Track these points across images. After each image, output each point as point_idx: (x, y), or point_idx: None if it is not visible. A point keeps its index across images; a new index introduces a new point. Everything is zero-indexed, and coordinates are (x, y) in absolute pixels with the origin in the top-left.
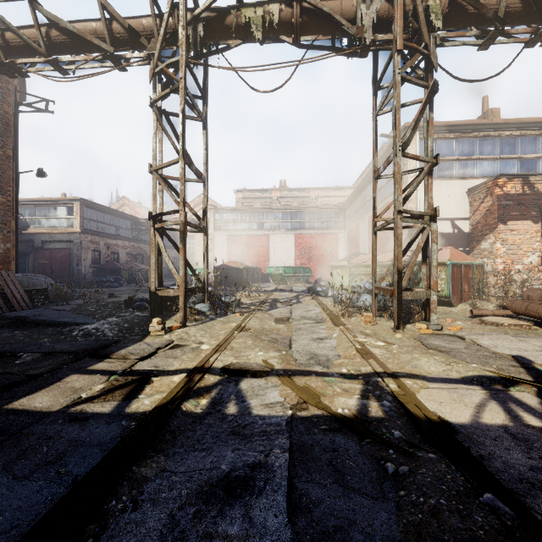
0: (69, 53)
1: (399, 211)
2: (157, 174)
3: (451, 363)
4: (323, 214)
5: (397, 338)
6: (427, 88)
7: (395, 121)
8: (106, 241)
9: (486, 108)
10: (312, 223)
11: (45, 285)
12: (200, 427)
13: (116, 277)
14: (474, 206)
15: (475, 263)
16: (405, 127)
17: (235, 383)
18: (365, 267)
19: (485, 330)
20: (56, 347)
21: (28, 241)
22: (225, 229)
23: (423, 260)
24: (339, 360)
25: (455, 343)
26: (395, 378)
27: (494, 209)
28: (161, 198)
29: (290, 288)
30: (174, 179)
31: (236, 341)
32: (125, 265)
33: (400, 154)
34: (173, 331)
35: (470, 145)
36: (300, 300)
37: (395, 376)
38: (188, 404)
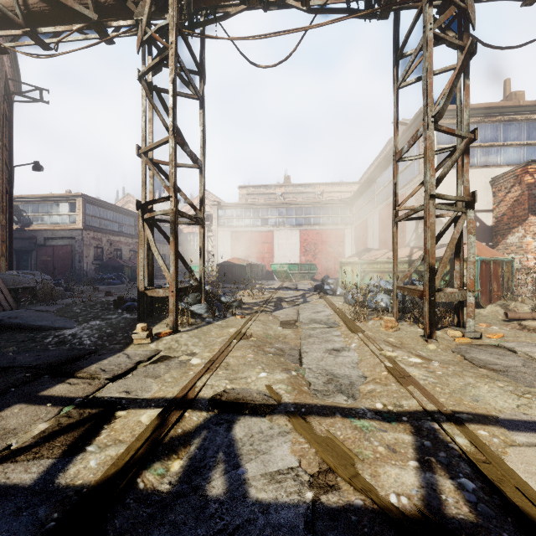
0: (51, 25)
1: (431, 195)
2: (145, 157)
3: (526, 395)
4: (329, 209)
5: (430, 349)
6: (462, 49)
7: (427, 86)
8: (108, 238)
9: (508, 92)
10: (317, 218)
11: (33, 283)
12: (158, 532)
13: (118, 274)
14: (499, 196)
15: (504, 259)
16: (421, 111)
17: (227, 426)
18: (378, 263)
19: (534, 339)
20: (17, 360)
21: (31, 238)
22: (229, 226)
23: (455, 255)
24: (367, 385)
25: (506, 358)
26: (458, 423)
27: (524, 199)
28: (151, 185)
29: (295, 285)
30: (167, 164)
31: (234, 355)
32: (128, 262)
33: (432, 126)
34: (161, 338)
35: (493, 130)
36: (307, 299)
37: (457, 420)
38: (149, 474)
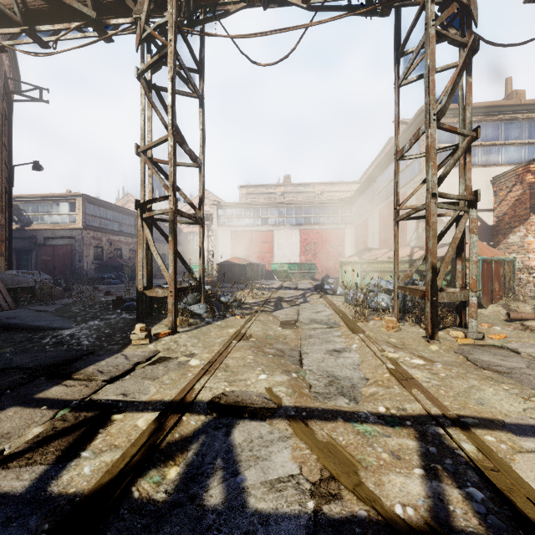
0: (49, 23)
1: (433, 194)
2: (144, 155)
3: (532, 398)
4: (329, 209)
5: (433, 350)
6: (465, 46)
7: (429, 84)
8: (108, 238)
9: (509, 91)
10: (317, 218)
11: (32, 283)
12: None
13: (118, 273)
14: (500, 195)
15: (506, 259)
16: (422, 110)
17: (226, 430)
18: (378, 263)
19: None
20: (14, 361)
21: (31, 238)
22: (229, 225)
23: (457, 254)
24: (369, 388)
25: (510, 359)
26: (464, 428)
27: (526, 198)
28: (150, 184)
29: (295, 285)
30: (166, 163)
31: (233, 356)
32: (128, 261)
33: (434, 124)
34: (159, 339)
35: (494, 129)
36: (307, 299)
37: (463, 425)
38: (145, 482)
